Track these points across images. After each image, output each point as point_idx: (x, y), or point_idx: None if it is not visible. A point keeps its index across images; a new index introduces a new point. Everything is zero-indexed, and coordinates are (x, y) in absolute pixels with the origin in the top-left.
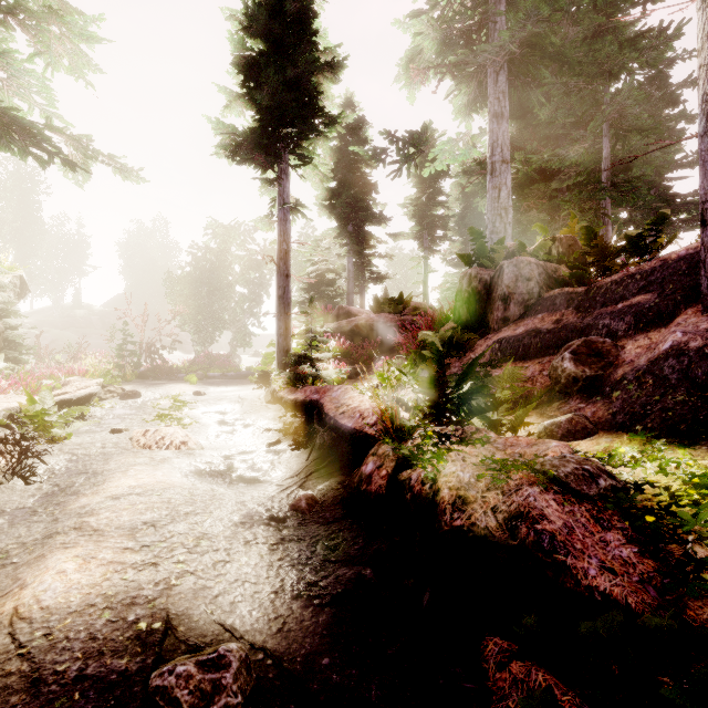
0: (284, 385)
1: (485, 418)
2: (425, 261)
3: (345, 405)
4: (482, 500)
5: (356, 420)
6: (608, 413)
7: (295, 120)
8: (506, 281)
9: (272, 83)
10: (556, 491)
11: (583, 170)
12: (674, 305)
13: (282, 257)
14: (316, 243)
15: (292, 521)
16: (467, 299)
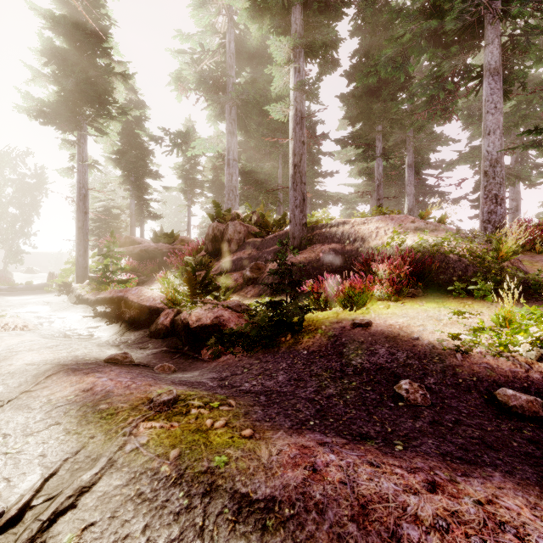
0: (88, 291)
1: (214, 296)
2: (189, 208)
3: (143, 296)
4: (206, 317)
5: (151, 302)
6: (258, 290)
7: (93, 102)
8: (230, 232)
9: (77, 76)
10: (229, 311)
11: (272, 175)
12: (286, 250)
13: (82, 199)
14: (103, 186)
15: (123, 345)
16: (211, 239)
